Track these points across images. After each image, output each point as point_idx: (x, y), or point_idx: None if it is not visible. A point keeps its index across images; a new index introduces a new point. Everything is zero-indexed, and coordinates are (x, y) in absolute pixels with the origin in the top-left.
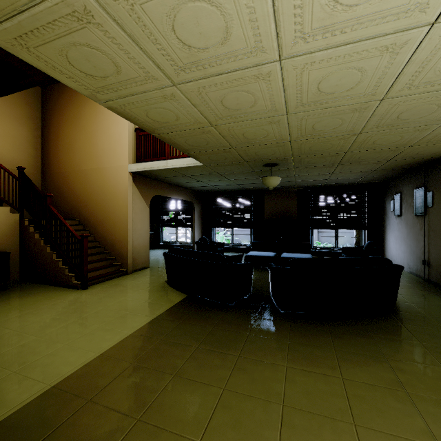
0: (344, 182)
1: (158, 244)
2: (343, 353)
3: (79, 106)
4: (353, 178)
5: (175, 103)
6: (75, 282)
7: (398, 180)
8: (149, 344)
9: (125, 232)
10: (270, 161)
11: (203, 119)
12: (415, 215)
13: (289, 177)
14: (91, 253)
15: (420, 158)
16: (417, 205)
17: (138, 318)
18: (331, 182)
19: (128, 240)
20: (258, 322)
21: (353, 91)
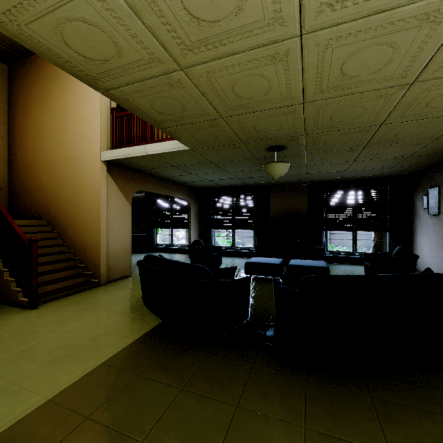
0: (365, 174)
1: (151, 247)
2: None
3: (47, 84)
4: (378, 168)
5: (96, 2)
6: (21, 300)
7: (434, 170)
8: (60, 431)
9: (97, 234)
10: (275, 142)
11: (162, 51)
12: None
13: (298, 167)
14: (54, 261)
15: None
16: None
17: (75, 364)
18: (349, 175)
19: (101, 244)
20: (254, 378)
21: None
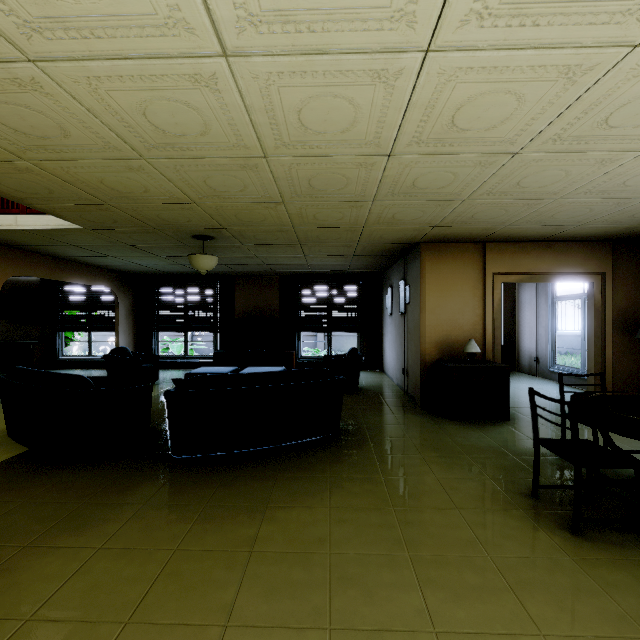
0: (332, 269)
1: (54, 361)
2: (213, 509)
3: None
4: (339, 264)
5: None
6: None
7: (391, 269)
8: None
9: None
10: (197, 231)
11: None
12: (400, 313)
13: (251, 258)
14: None
15: (390, 243)
16: (401, 302)
17: None
18: (317, 269)
19: None
20: (120, 481)
21: (211, 137)
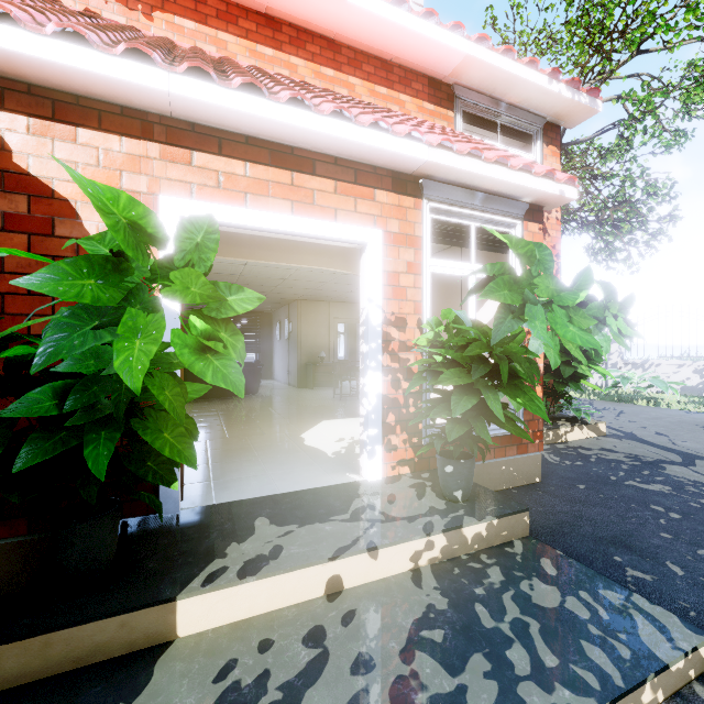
0: None
1: None
2: (221, 406)
3: None
4: None
5: None
6: None
7: (280, 310)
8: None
9: None
10: None
11: None
12: (286, 338)
13: None
14: None
15: (281, 298)
16: (287, 331)
17: None
18: None
19: None
20: None
21: (224, 271)
